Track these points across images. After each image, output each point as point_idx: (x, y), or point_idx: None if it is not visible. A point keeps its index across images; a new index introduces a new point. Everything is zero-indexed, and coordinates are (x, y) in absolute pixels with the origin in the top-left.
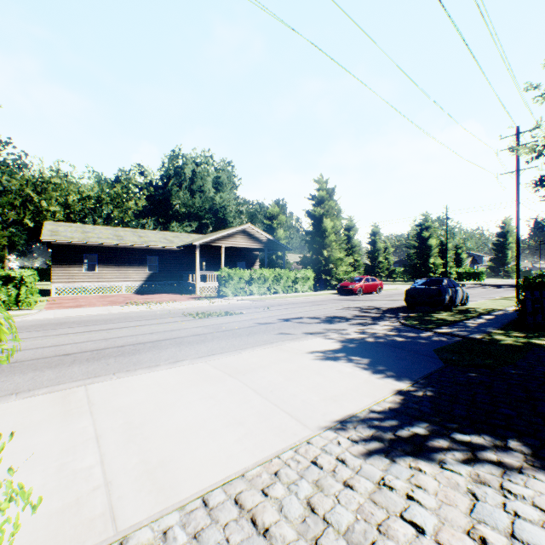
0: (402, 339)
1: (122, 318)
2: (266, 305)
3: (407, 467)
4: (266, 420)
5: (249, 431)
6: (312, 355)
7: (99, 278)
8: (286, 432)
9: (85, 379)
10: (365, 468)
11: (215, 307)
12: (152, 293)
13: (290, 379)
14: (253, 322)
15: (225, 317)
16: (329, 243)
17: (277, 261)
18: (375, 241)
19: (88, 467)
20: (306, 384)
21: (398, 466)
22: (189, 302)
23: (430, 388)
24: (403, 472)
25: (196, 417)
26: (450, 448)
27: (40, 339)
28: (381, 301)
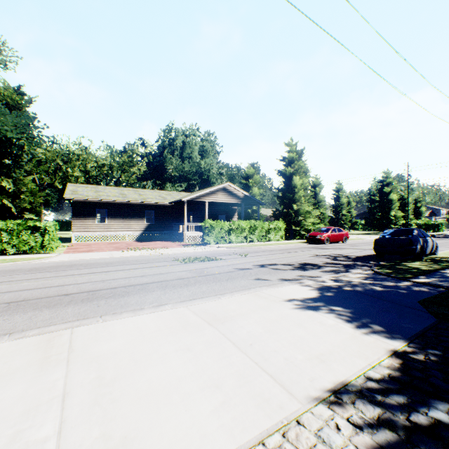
0: (380, 288)
1: (120, 262)
2: (243, 252)
3: None
4: (247, 383)
5: (227, 398)
6: (290, 303)
7: (108, 228)
8: (270, 402)
9: (74, 321)
10: None
11: (199, 253)
12: (149, 240)
13: (270, 330)
14: (232, 267)
15: (207, 262)
16: (299, 198)
17: (252, 214)
18: (339, 196)
19: (42, 439)
20: (288, 338)
21: None
22: (178, 249)
23: (431, 350)
24: None
25: (170, 375)
26: None
27: (50, 279)
28: (349, 250)
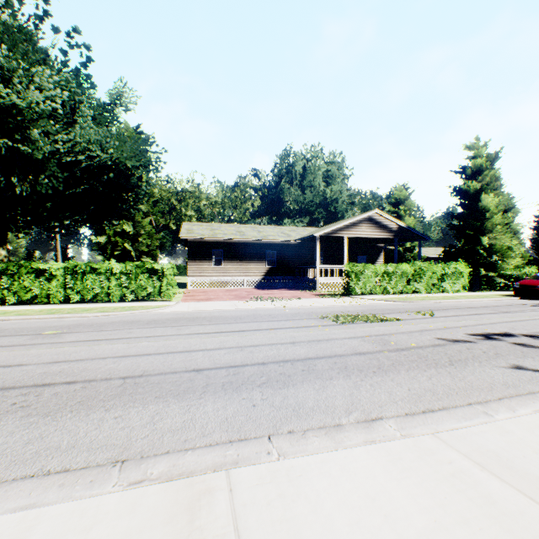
0: None
1: (250, 317)
2: (420, 308)
3: None
4: None
5: None
6: None
7: (224, 272)
8: None
9: (224, 444)
10: None
11: (350, 308)
12: (271, 288)
13: None
14: (430, 336)
15: (376, 323)
16: (491, 226)
17: (403, 254)
18: None
19: None
20: None
21: None
22: (315, 300)
23: None
24: None
25: None
26: None
27: (172, 338)
28: None
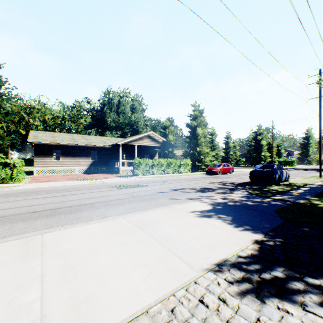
0: (251, 203)
1: (73, 188)
2: (162, 180)
3: (276, 309)
4: (164, 262)
5: (152, 272)
6: (193, 214)
7: (62, 164)
8: (178, 273)
9: (43, 229)
10: (242, 308)
11: (130, 182)
12: (94, 173)
13: (180, 231)
14: (154, 191)
15: (136, 188)
16: (200, 143)
17: (168, 154)
18: (228, 142)
19: (30, 301)
20: (191, 235)
21: (268, 307)
22: (115, 179)
23: (278, 239)
24: (273, 313)
25: (114, 260)
26: (306, 291)
27: (21, 201)
28: (234, 178)
